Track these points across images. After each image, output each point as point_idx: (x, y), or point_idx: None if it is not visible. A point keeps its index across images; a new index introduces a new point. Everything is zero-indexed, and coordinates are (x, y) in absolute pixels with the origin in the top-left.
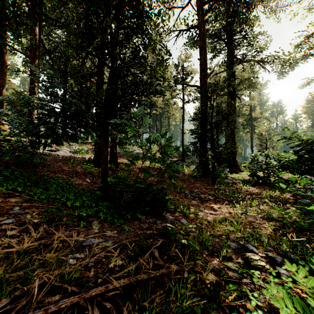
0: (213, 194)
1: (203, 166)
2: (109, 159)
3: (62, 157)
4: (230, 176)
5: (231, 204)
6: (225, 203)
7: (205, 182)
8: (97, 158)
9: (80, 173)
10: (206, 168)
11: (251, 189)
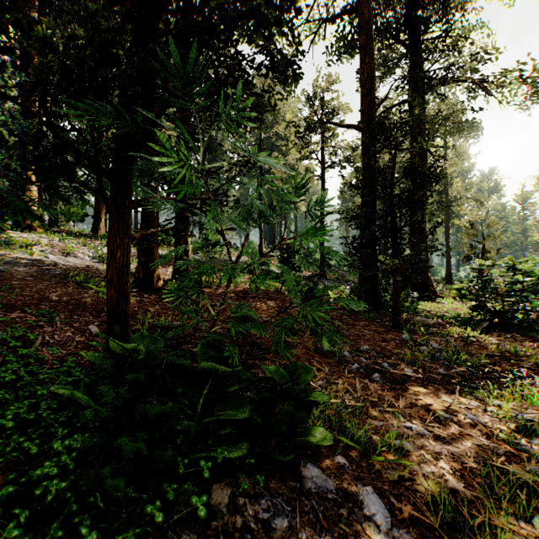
0: (412, 358)
1: (369, 287)
2: (172, 274)
3: (63, 268)
4: (422, 308)
5: (469, 391)
6: (452, 389)
7: (377, 322)
8: (142, 272)
9: (87, 308)
10: (375, 291)
11: (491, 343)
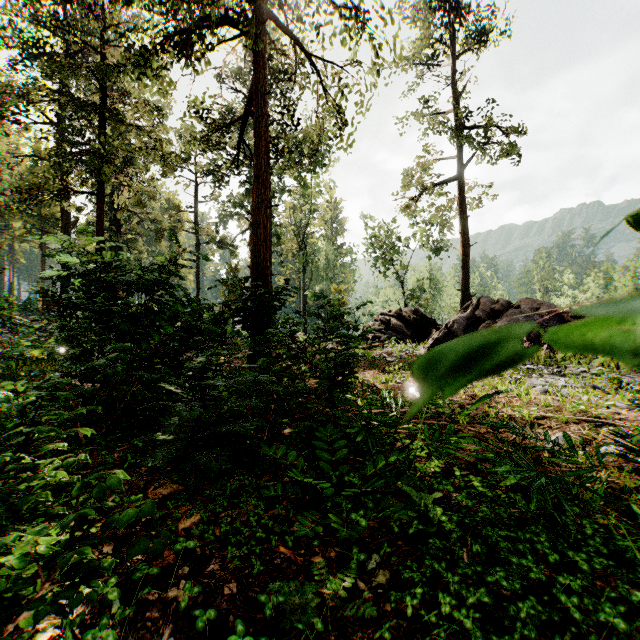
0: None
1: None
2: None
3: None
4: None
5: None
6: None
7: None
8: None
9: None
10: None
11: None
